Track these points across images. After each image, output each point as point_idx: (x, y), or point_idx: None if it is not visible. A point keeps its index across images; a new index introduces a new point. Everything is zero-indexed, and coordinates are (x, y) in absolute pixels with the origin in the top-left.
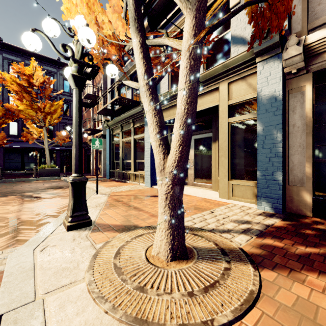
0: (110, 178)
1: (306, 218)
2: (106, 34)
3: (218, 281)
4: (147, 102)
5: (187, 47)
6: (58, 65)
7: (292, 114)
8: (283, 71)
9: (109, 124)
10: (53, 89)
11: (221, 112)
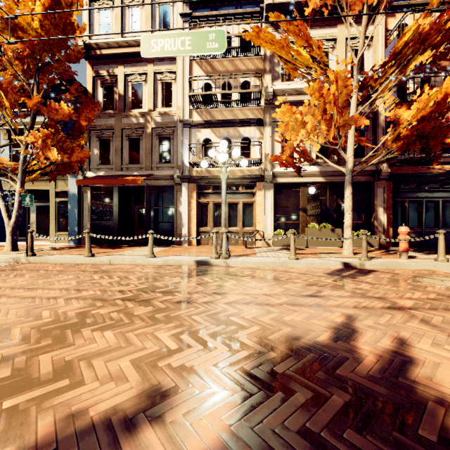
0: None
1: None
2: None
3: None
4: (1, 201)
5: (18, 190)
6: None
7: (85, 202)
8: None
9: None
10: None
11: (52, 194)
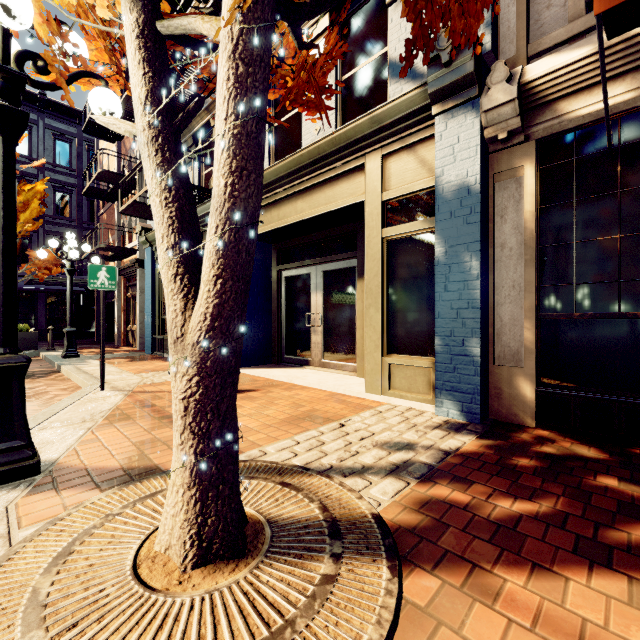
0: (154, 353)
1: (525, 432)
2: (62, 1)
3: (294, 623)
4: (151, 169)
5: (228, 29)
6: (42, 106)
7: (500, 223)
8: (483, 135)
9: (150, 236)
10: (29, 159)
11: (370, 215)
